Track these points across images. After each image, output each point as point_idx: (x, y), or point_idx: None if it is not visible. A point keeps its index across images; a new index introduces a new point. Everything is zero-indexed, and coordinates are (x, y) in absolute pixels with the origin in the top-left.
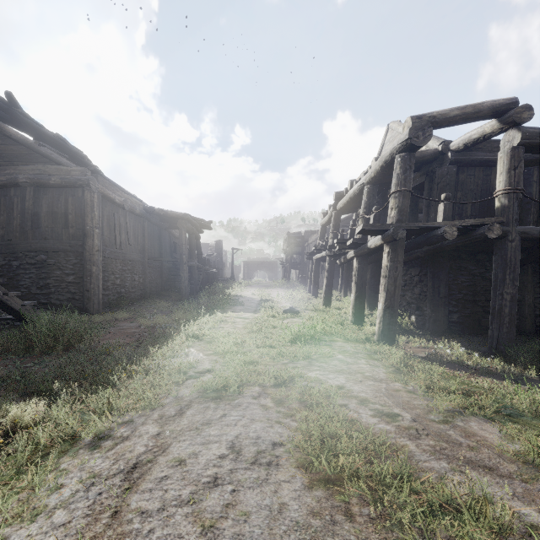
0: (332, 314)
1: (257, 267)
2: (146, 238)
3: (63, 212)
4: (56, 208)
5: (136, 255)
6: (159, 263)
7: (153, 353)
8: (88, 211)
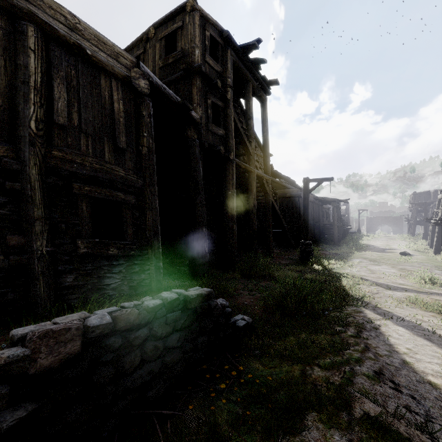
0: (436, 258)
1: (381, 222)
2: (314, 212)
3: (291, 207)
4: (289, 206)
5: (311, 221)
6: (318, 224)
7: (348, 258)
8: (301, 206)
